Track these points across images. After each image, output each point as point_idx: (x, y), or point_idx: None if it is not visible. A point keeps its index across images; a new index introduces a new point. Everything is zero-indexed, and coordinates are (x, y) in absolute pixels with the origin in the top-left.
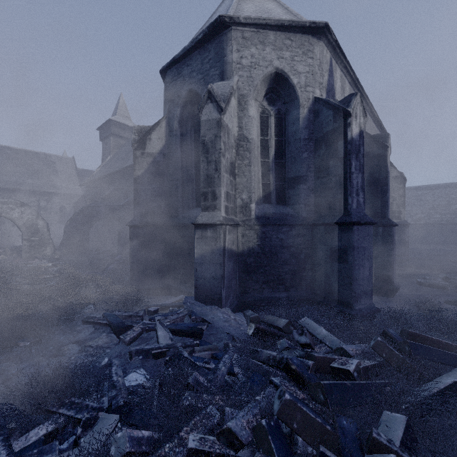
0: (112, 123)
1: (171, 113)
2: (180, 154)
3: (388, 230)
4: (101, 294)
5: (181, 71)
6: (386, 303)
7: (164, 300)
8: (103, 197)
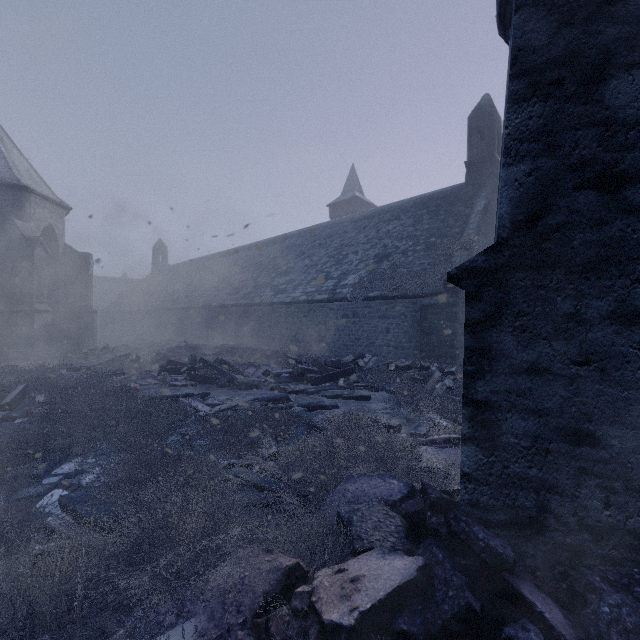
0: None
1: None
2: None
3: None
4: None
5: None
6: None
7: None
8: None
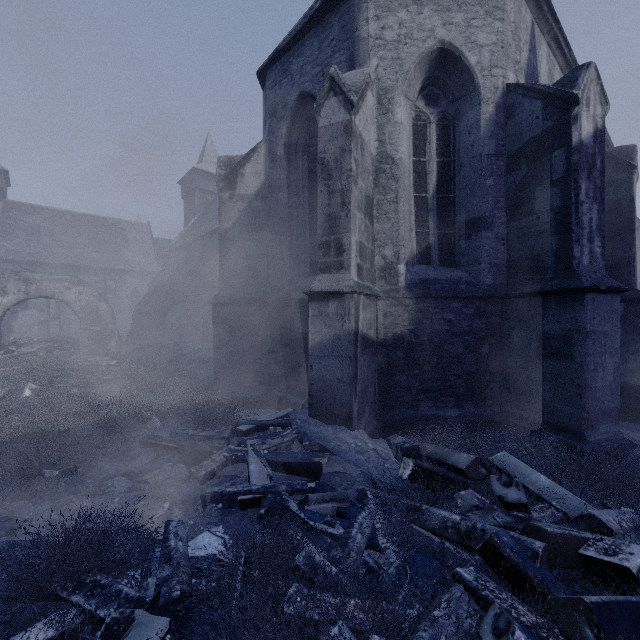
0: (197, 174)
1: (274, 133)
2: (286, 195)
3: (636, 309)
4: (172, 403)
5: (287, 66)
6: (636, 434)
7: (263, 415)
8: (184, 273)
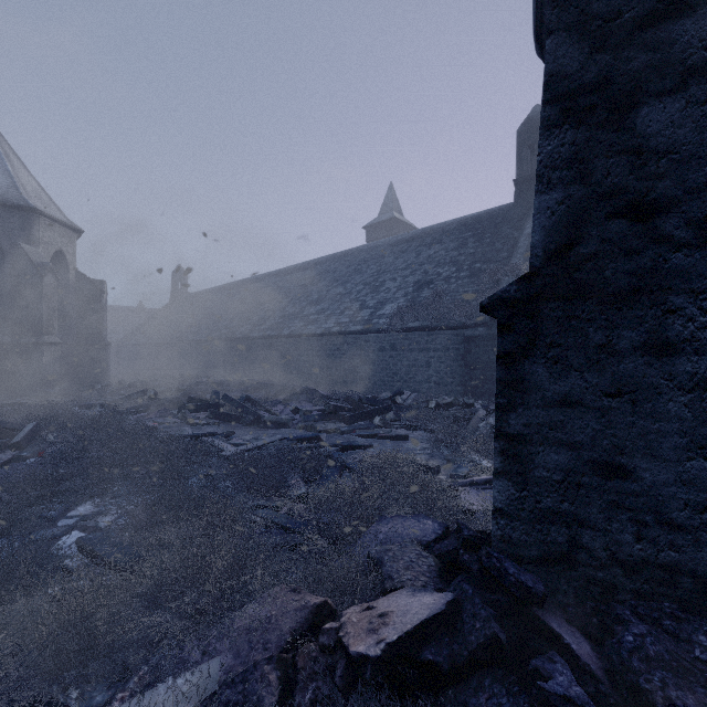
0: None
1: None
2: None
3: None
4: None
5: None
6: None
7: None
8: None
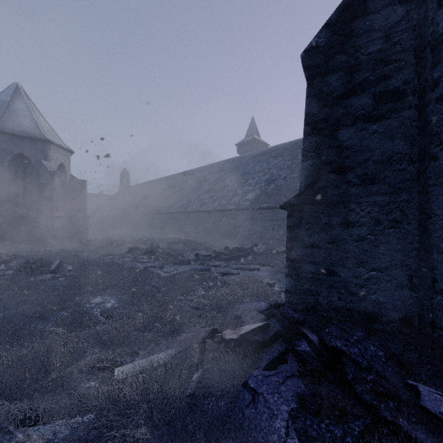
0: None
1: (3, 157)
2: (8, 180)
3: None
4: None
5: (13, 140)
6: None
7: None
8: None
